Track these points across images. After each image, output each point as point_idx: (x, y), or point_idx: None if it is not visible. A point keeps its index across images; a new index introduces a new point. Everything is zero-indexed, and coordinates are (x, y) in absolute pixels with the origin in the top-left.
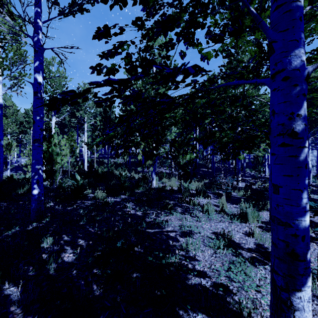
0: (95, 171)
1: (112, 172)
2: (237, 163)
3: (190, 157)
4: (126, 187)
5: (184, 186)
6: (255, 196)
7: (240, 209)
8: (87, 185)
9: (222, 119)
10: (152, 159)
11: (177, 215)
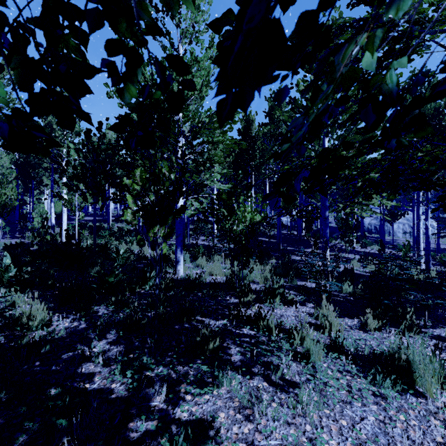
0: (76, 244)
1: (105, 247)
2: (324, 229)
3: (251, 219)
4: (117, 283)
5: (237, 275)
6: (388, 300)
7: (392, 351)
8: (28, 279)
9: (339, 125)
10: (165, 222)
11: (231, 383)
